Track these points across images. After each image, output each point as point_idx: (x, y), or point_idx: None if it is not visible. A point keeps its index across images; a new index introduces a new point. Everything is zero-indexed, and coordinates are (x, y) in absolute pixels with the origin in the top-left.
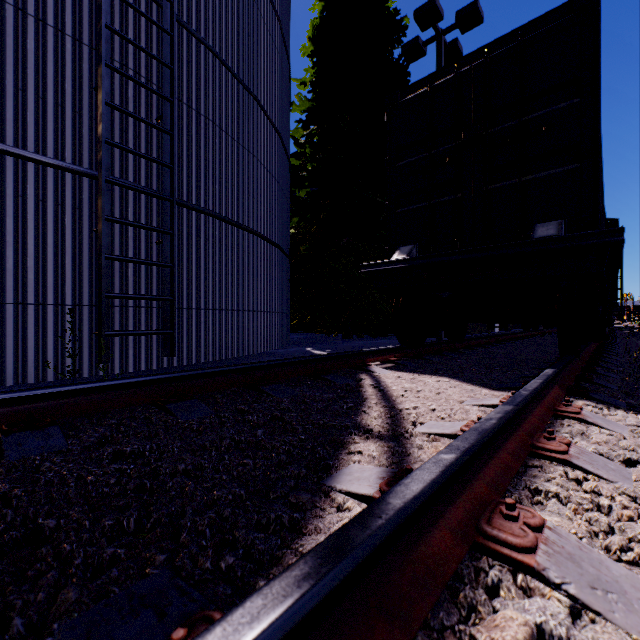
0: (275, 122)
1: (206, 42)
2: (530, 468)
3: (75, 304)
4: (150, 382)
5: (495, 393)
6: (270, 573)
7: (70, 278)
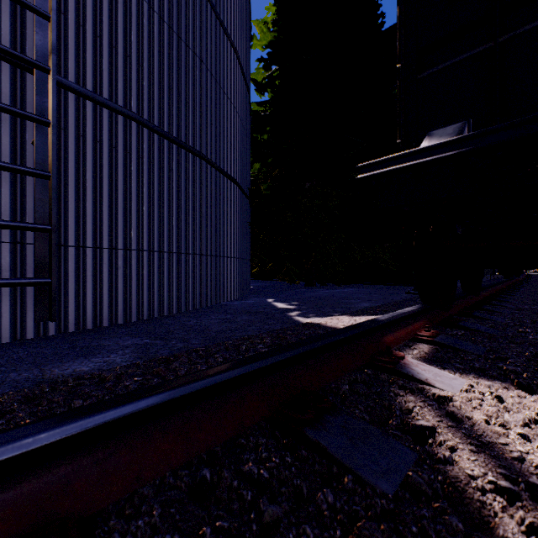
0: (231, 35)
1: None
2: None
3: None
4: None
5: None
6: None
7: None
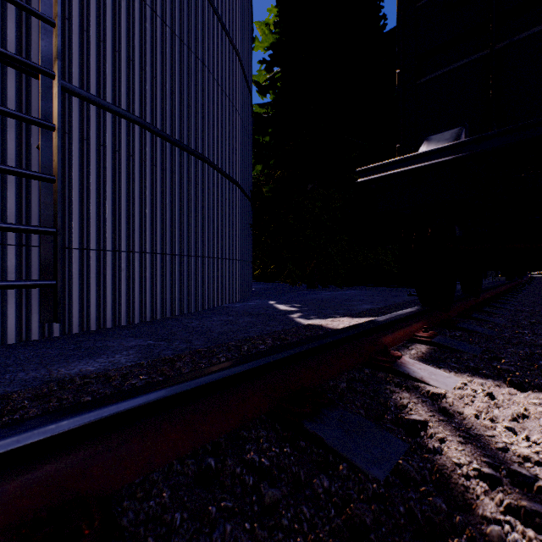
0: (232, 38)
1: None
2: None
3: None
4: None
5: None
6: None
7: None
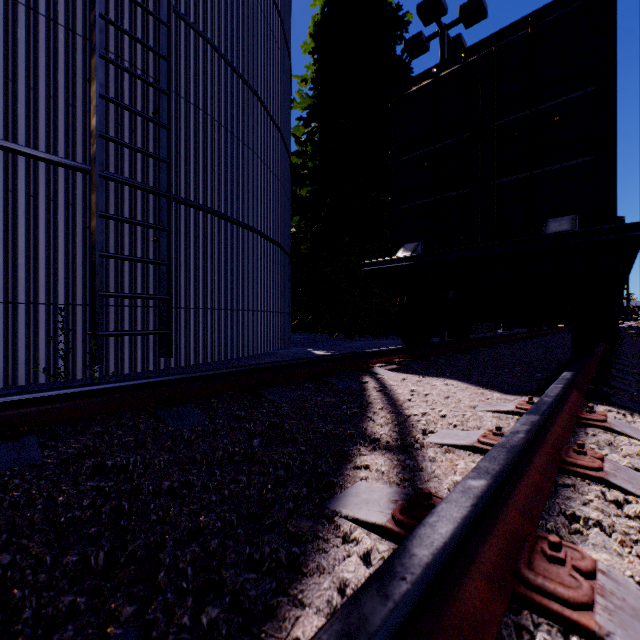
0: (276, 118)
1: (204, 35)
2: (562, 488)
3: (68, 303)
4: (140, 386)
5: (508, 397)
6: (261, 635)
7: (63, 276)
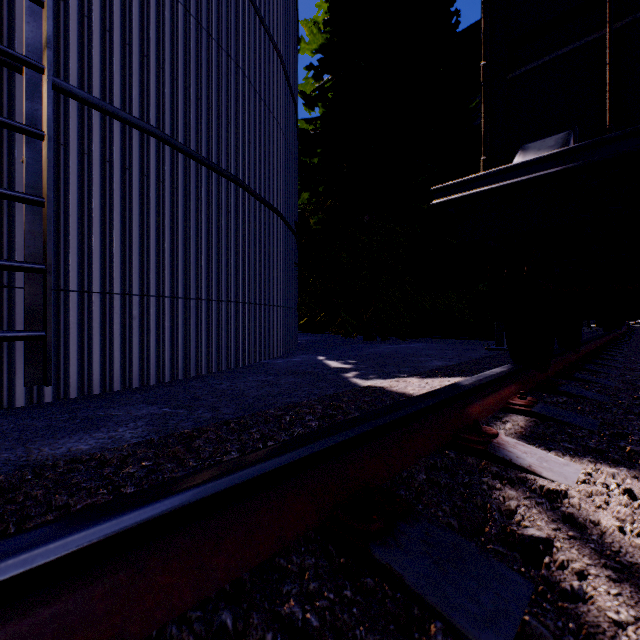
0: (273, 35)
1: None
2: None
3: None
4: None
5: None
6: None
7: None
